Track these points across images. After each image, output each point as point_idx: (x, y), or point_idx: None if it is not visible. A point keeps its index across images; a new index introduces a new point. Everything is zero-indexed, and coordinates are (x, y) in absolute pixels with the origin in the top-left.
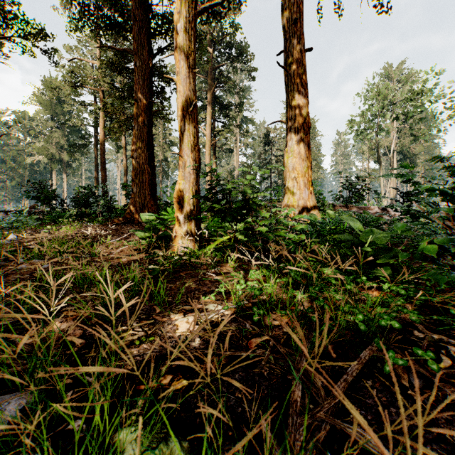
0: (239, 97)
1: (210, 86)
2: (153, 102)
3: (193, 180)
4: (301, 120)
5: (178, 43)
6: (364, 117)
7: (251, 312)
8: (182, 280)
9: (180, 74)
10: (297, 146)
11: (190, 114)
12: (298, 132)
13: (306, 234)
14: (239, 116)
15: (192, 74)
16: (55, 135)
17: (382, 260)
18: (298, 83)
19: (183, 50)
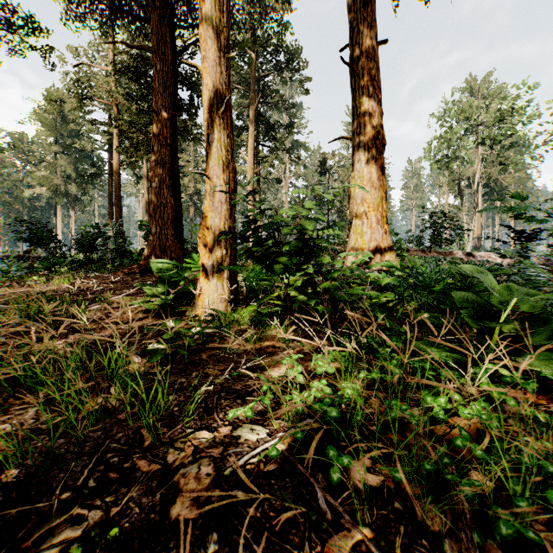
0: (289, 115)
1: (252, 100)
2: (179, 114)
3: (225, 213)
4: (372, 135)
5: (204, 13)
6: (443, 141)
7: (324, 459)
8: (202, 369)
9: (207, 59)
10: (367, 170)
11: (221, 117)
12: (369, 152)
13: (395, 291)
14: (288, 139)
15: (224, 59)
16: (61, 162)
17: (533, 338)
18: (369, 86)
19: (210, 23)
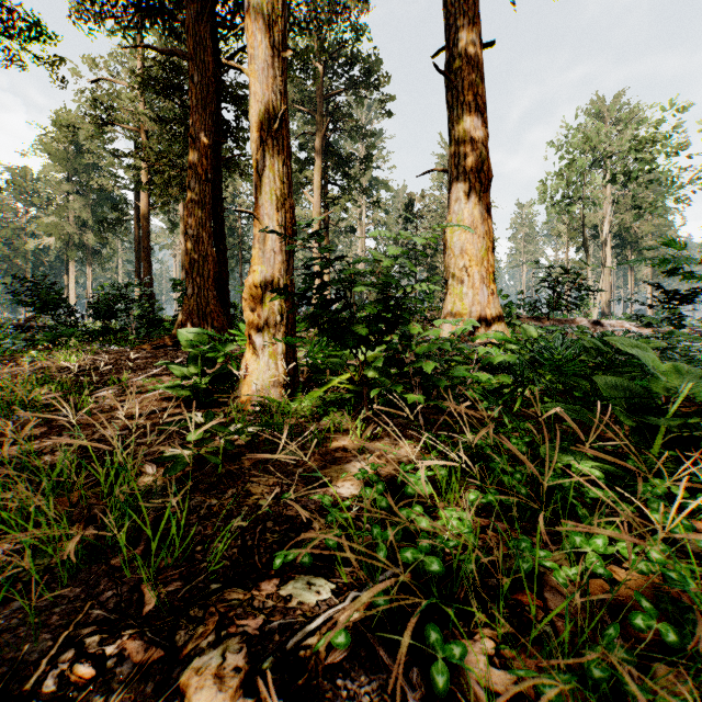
0: (366, 145)
1: (319, 125)
2: (223, 141)
3: (279, 266)
4: (475, 167)
5: None
6: (563, 178)
7: (422, 646)
8: (242, 483)
9: (256, 58)
10: (469, 211)
11: (274, 137)
12: (471, 188)
13: (511, 372)
14: (365, 176)
15: (278, 59)
16: (74, 205)
17: None
18: (471, 102)
19: (259, 9)
